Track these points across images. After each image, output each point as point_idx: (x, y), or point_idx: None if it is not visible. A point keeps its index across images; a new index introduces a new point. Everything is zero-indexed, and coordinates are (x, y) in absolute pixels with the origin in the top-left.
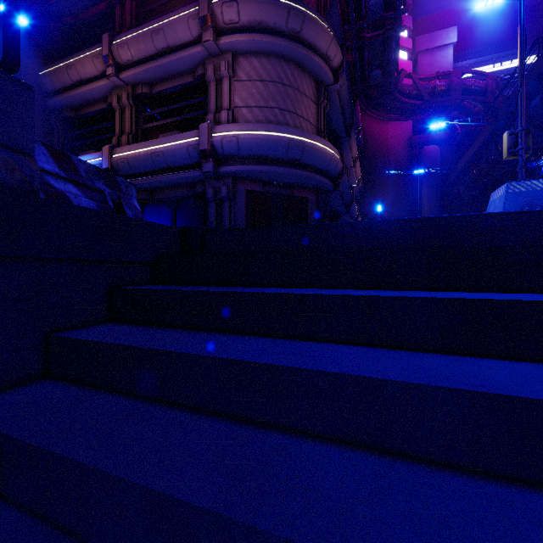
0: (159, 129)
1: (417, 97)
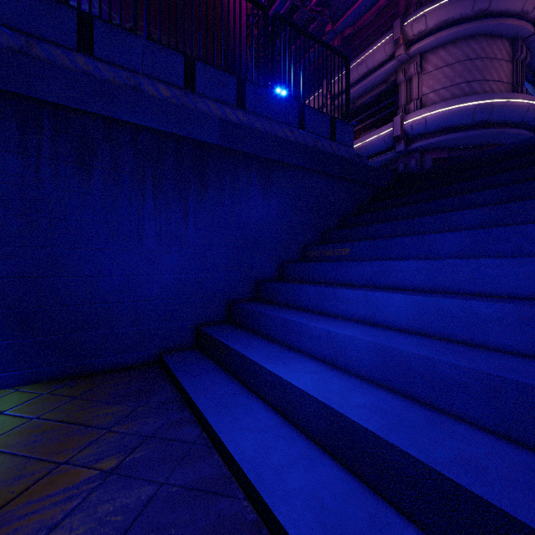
0: (359, 131)
1: None
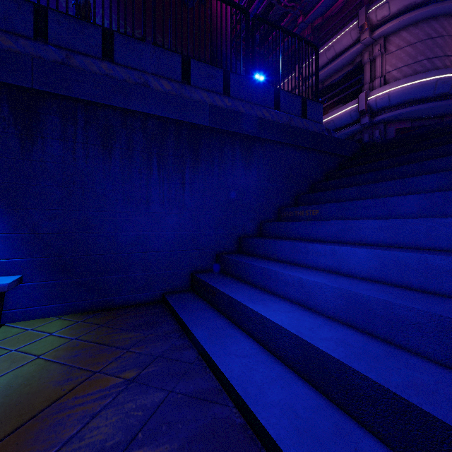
0: (327, 107)
1: None
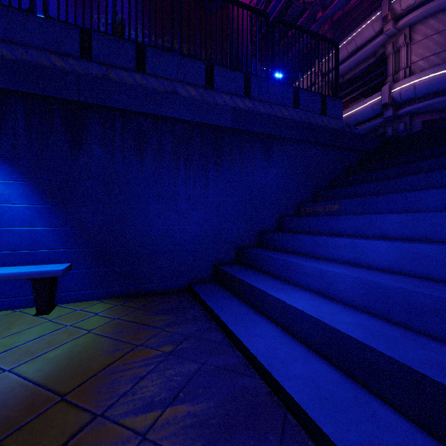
0: (348, 102)
1: None
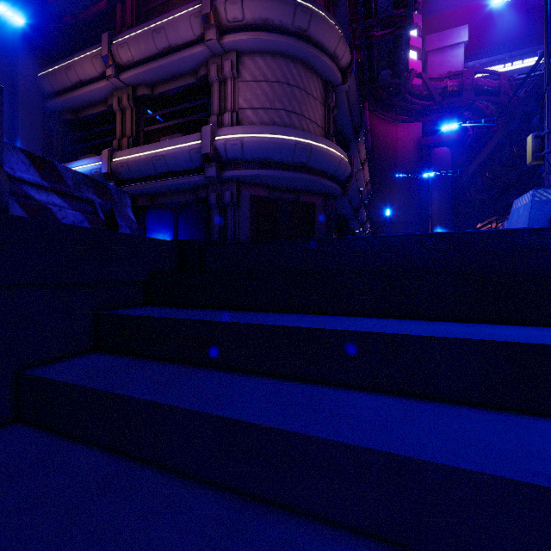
0: (160, 132)
1: (427, 97)
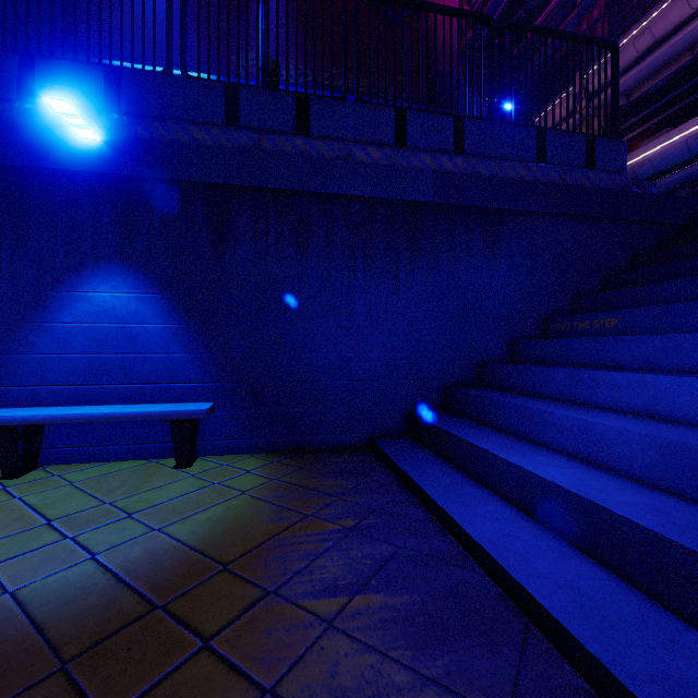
0: (638, 138)
1: None
